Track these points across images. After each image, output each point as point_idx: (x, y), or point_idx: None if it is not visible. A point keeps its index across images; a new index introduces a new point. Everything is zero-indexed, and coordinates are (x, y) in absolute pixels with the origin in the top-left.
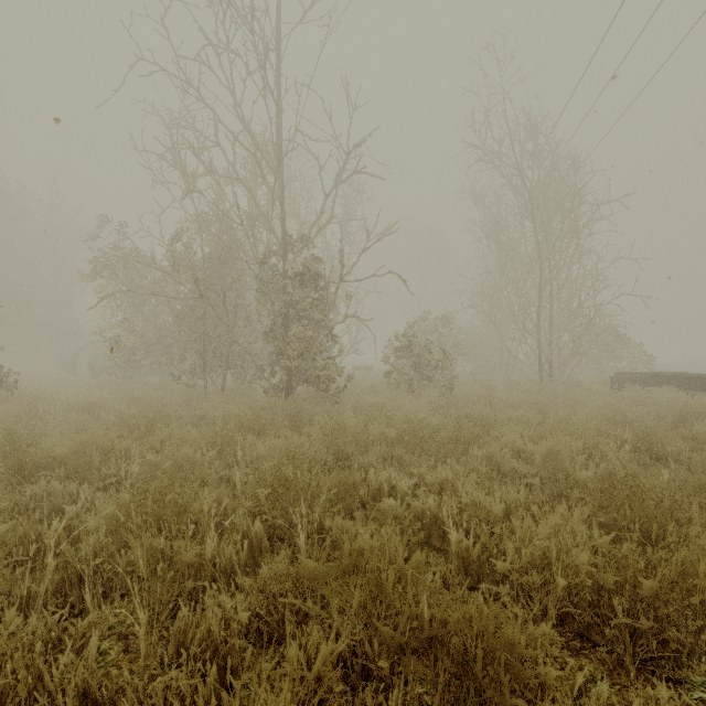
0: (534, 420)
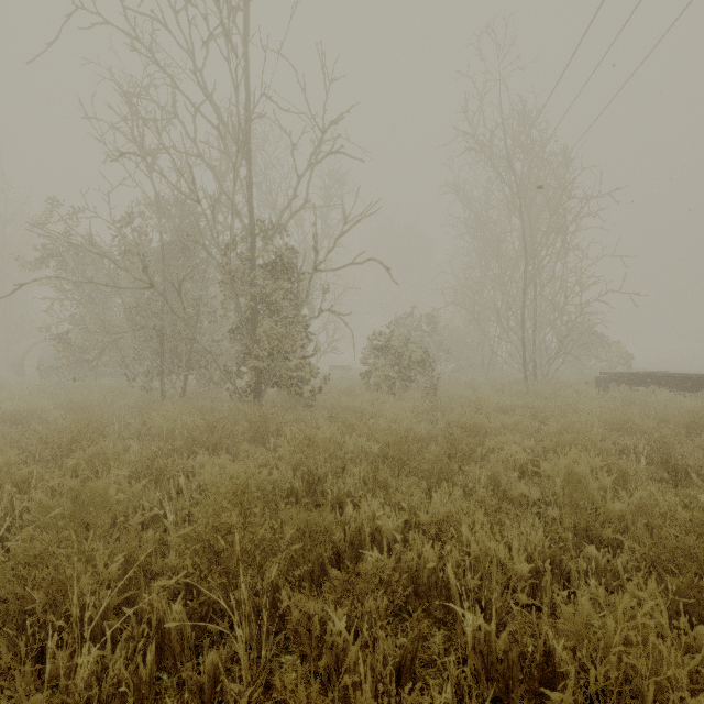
0: (532, 428)
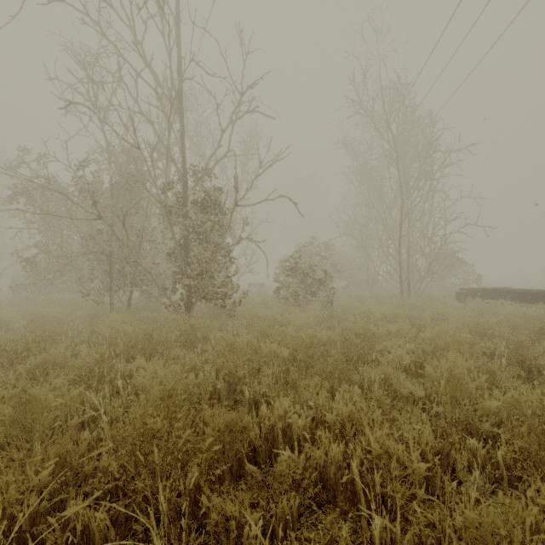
0: (412, 334)
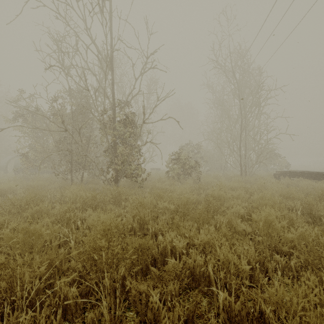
0: (246, 197)
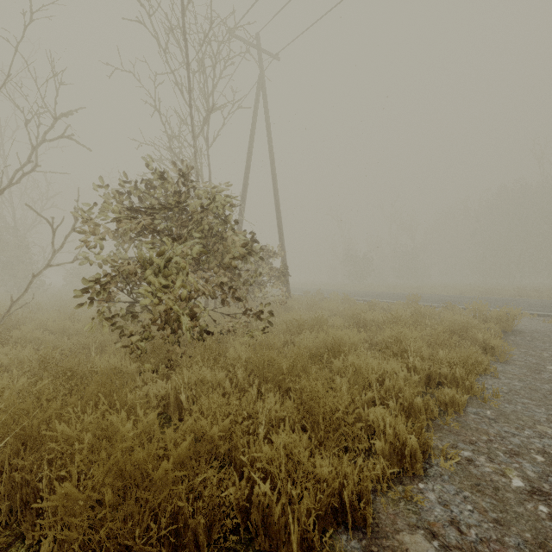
0: None
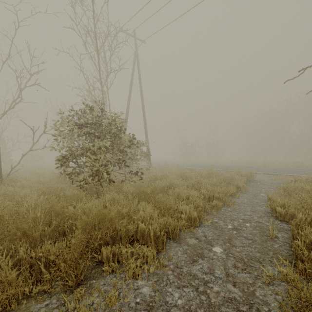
0: None
